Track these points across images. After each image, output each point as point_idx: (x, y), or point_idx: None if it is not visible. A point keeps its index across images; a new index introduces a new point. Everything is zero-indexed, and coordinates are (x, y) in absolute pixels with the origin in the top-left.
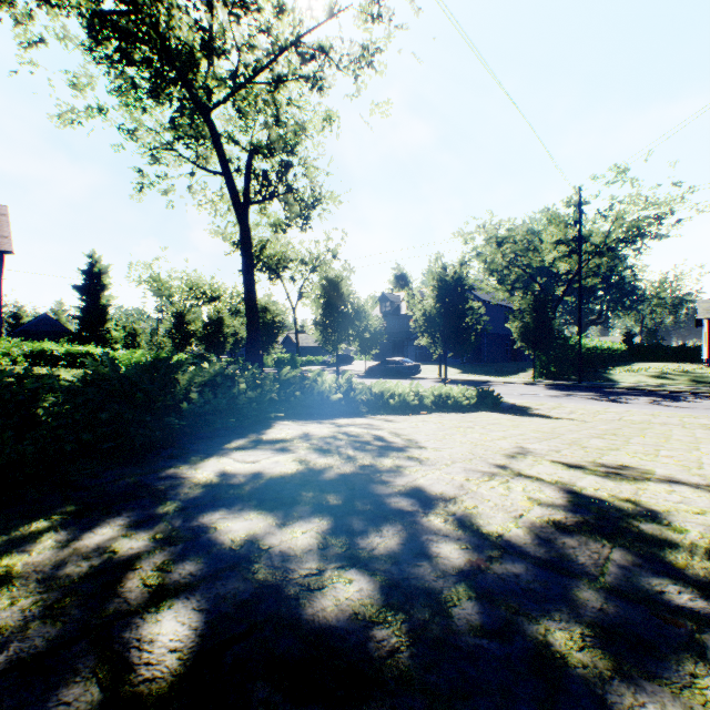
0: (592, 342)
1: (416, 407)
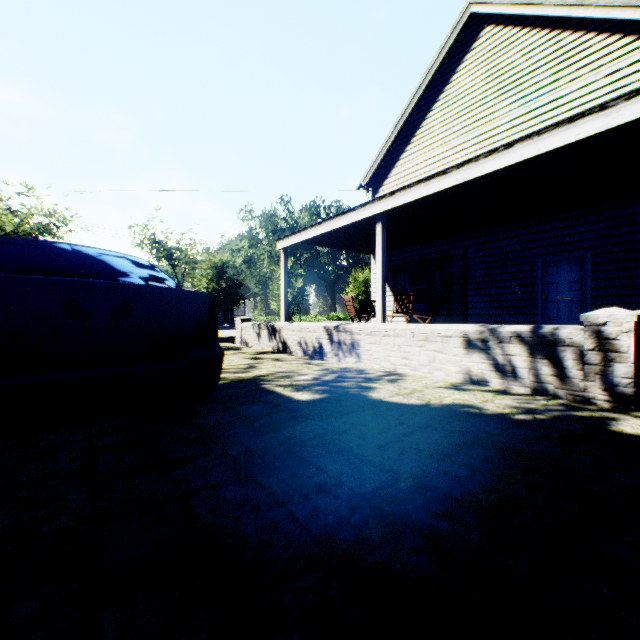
0: None
1: None
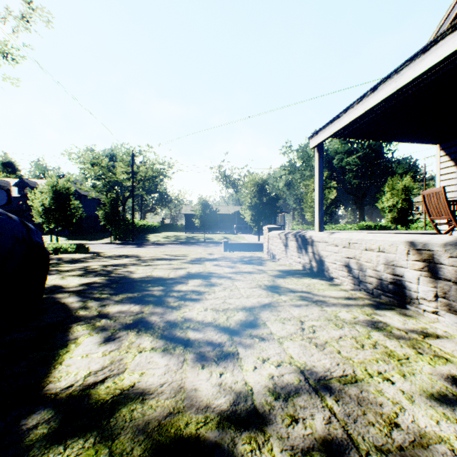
0: (143, 222)
1: None
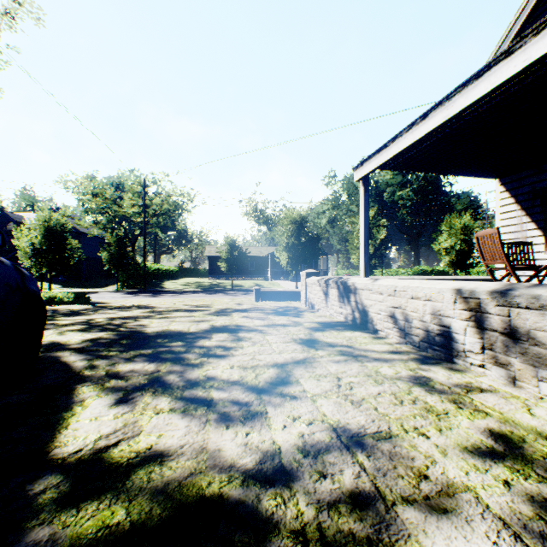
0: (158, 266)
1: None
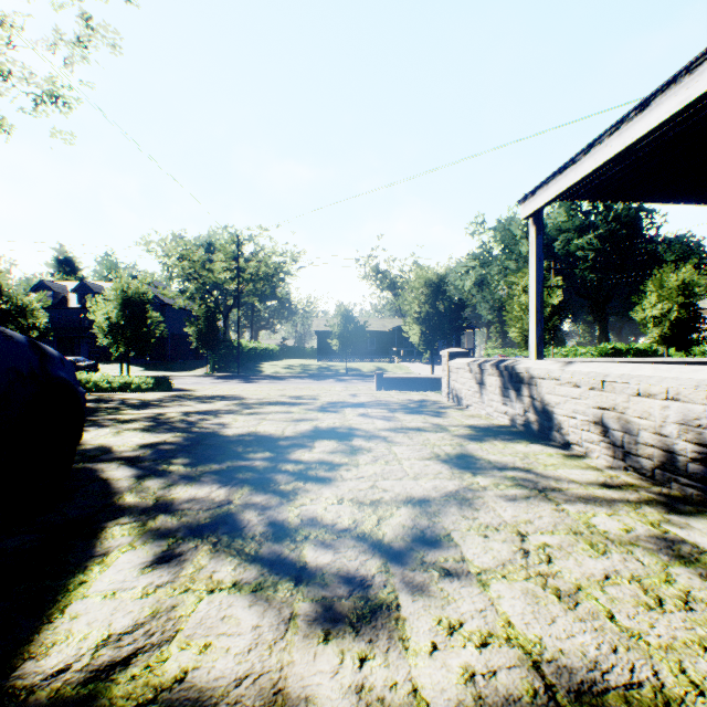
0: (255, 344)
1: (108, 389)
